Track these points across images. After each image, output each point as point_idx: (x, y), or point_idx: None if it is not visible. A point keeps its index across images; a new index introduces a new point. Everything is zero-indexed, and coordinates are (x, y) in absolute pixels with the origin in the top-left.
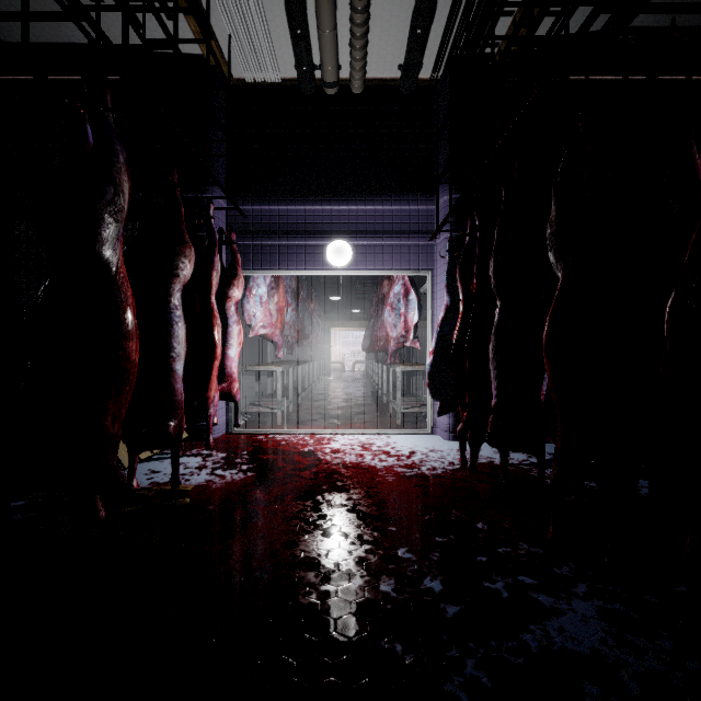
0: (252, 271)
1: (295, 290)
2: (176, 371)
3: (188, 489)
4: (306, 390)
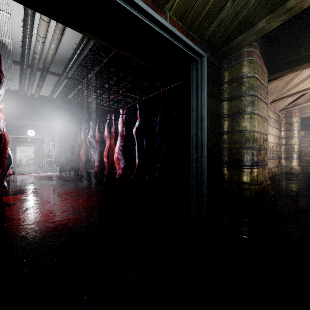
0: None
1: None
2: None
3: None
4: None
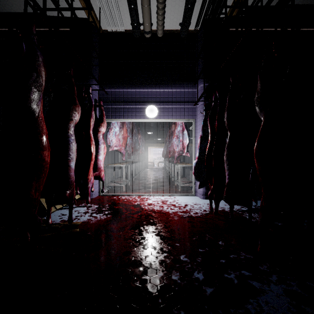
0: (111, 119)
1: (131, 129)
2: (72, 167)
3: (79, 223)
4: (136, 175)
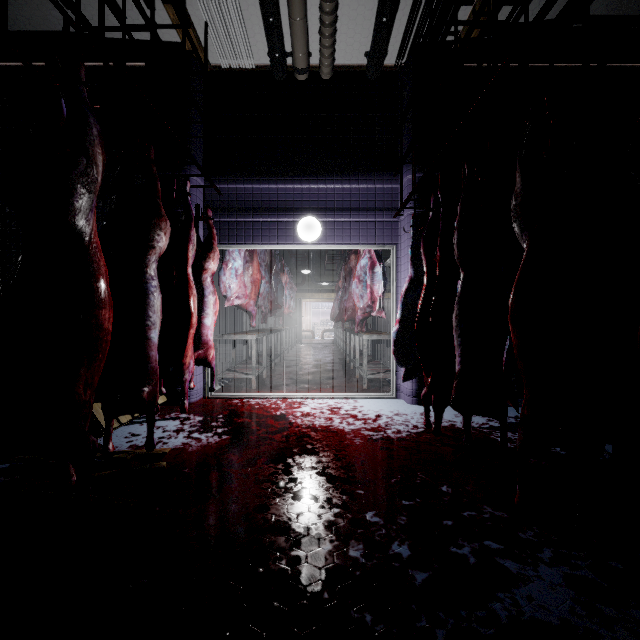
0: (228, 245)
1: (268, 264)
2: (153, 340)
3: (165, 452)
4: (278, 357)
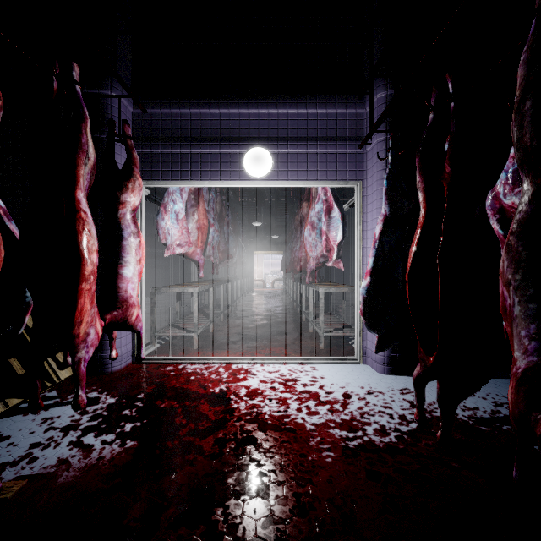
0: (161, 182)
1: (218, 214)
2: None
3: (6, 496)
4: (229, 307)
